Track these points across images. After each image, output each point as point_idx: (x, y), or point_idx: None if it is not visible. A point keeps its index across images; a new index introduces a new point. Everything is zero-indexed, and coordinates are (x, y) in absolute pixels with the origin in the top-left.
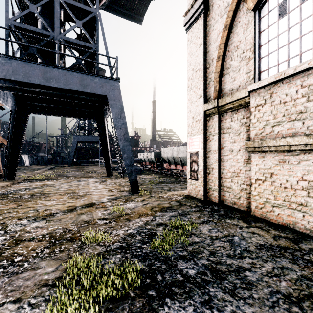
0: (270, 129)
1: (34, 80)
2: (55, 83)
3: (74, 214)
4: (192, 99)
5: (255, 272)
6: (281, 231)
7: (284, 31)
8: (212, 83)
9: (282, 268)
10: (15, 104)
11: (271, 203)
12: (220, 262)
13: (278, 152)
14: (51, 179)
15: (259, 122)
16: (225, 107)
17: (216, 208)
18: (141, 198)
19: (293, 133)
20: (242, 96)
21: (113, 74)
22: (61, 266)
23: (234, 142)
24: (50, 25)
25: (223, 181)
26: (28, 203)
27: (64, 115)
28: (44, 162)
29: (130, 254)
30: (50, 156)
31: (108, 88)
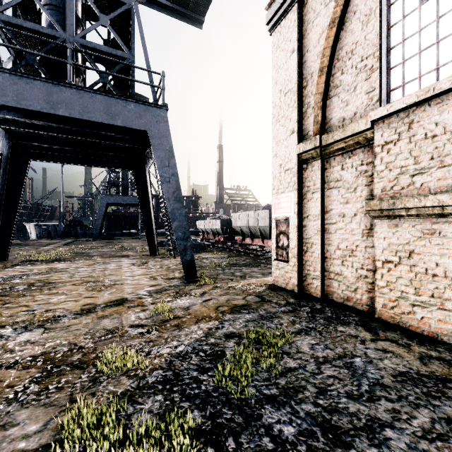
0: (407, 181)
1: (32, 105)
2: (65, 110)
3: (92, 318)
4: (279, 136)
5: (401, 430)
6: (429, 346)
7: (431, 22)
8: (312, 110)
9: (448, 420)
10: (8, 145)
11: (409, 300)
12: (338, 410)
13: (421, 218)
14: (65, 259)
15: (390, 170)
16: (332, 148)
17: (318, 306)
18: (200, 290)
19: (448, 186)
20: (360, 128)
21: (158, 98)
22: (54, 421)
23: (347, 202)
24: (60, 23)
25: (329, 263)
26: (21, 298)
27: (85, 162)
28: (59, 234)
29: (180, 393)
30: (67, 225)
31: (150, 119)
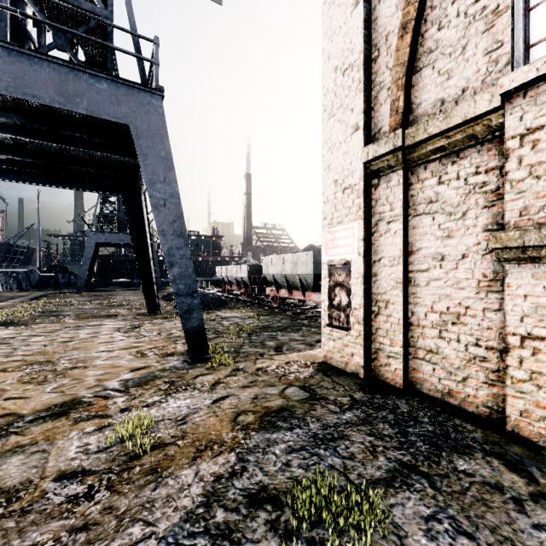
0: None
1: None
2: None
3: None
4: (334, 137)
5: None
6: None
7: None
8: (387, 93)
9: None
10: None
11: None
12: None
13: None
14: (18, 323)
15: (538, 178)
16: (423, 149)
17: (405, 407)
18: (211, 378)
19: None
20: (480, 109)
21: (150, 82)
22: None
23: (448, 237)
24: None
25: (416, 334)
26: None
27: (47, 181)
28: (32, 283)
29: None
30: (44, 272)
31: (134, 108)
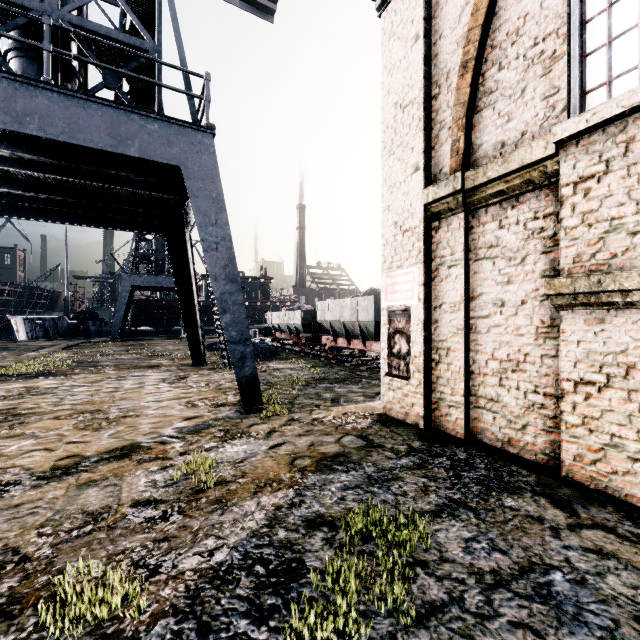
0: (623, 243)
1: None
2: (38, 127)
3: (66, 488)
4: (394, 176)
5: None
6: None
7: None
8: (448, 133)
9: None
10: None
11: (626, 451)
12: None
13: None
14: (57, 373)
15: (589, 226)
16: (483, 192)
17: (462, 454)
18: (266, 427)
19: None
20: (535, 156)
21: (200, 118)
22: None
23: (508, 282)
24: None
25: (477, 382)
26: None
27: (88, 221)
28: (60, 332)
29: None
30: (73, 319)
31: (186, 148)
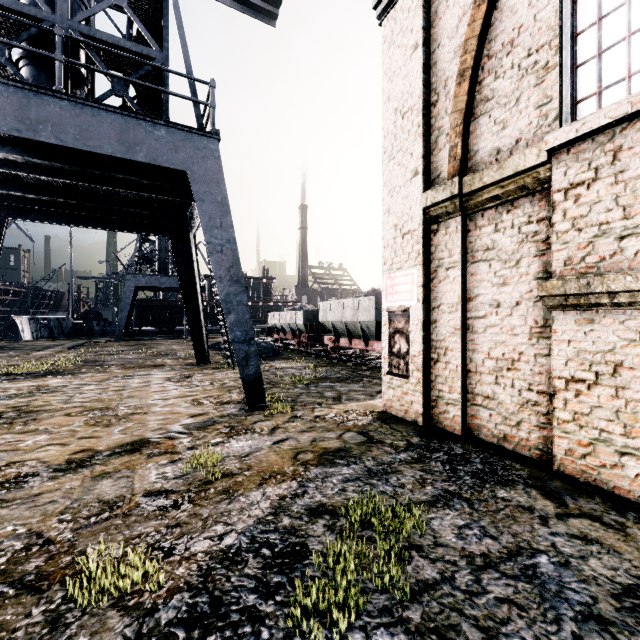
0: (611, 247)
1: None
2: (50, 134)
3: (82, 479)
4: (394, 181)
5: None
6: None
7: None
8: (446, 139)
9: None
10: None
11: (614, 445)
12: None
13: (637, 309)
14: (64, 372)
15: (579, 230)
16: (479, 197)
17: (459, 450)
18: (270, 424)
19: None
20: (529, 163)
21: (205, 123)
22: None
23: (503, 284)
24: (50, 2)
25: (474, 380)
26: None
27: (95, 223)
28: (65, 332)
29: None
30: (77, 319)
31: (191, 154)
